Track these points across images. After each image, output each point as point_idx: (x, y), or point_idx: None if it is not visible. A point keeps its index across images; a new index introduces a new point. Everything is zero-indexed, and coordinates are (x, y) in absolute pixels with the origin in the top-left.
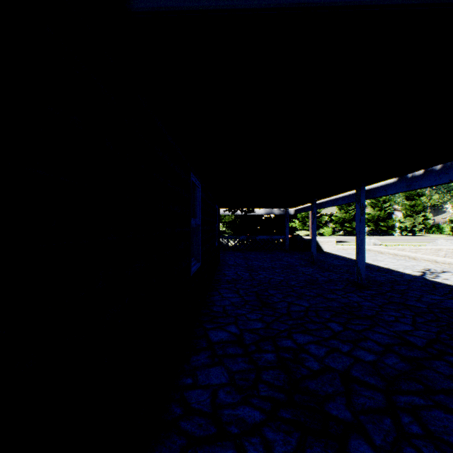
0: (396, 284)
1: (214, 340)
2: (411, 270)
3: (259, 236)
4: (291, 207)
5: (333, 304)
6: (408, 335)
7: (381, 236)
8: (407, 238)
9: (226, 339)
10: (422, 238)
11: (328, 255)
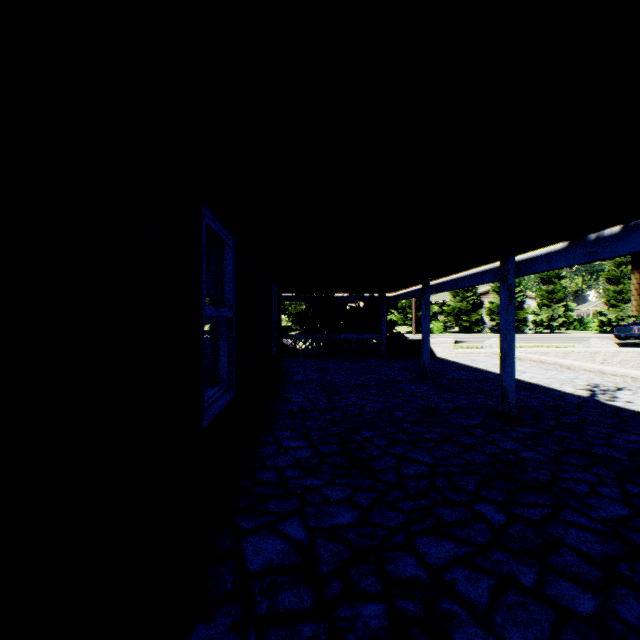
0: (560, 412)
1: (252, 565)
2: (572, 387)
3: (342, 335)
4: (391, 291)
5: (475, 456)
6: (631, 531)
7: None
8: (544, 336)
9: (280, 561)
10: (564, 337)
11: (445, 363)
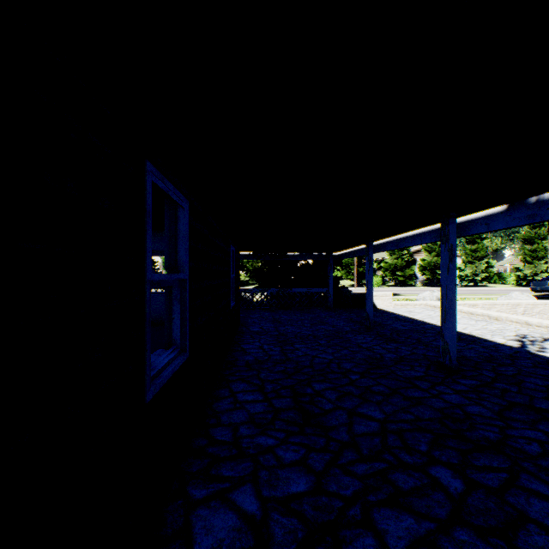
0: (497, 363)
1: (201, 548)
2: (503, 338)
3: (294, 289)
4: (337, 250)
5: (423, 411)
6: None
7: (438, 287)
8: (469, 289)
9: (231, 542)
10: (487, 290)
11: (385, 314)
